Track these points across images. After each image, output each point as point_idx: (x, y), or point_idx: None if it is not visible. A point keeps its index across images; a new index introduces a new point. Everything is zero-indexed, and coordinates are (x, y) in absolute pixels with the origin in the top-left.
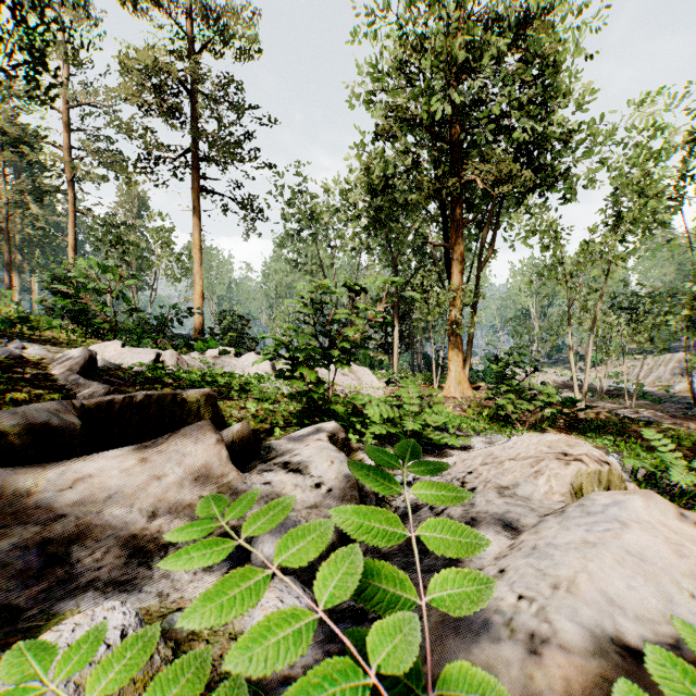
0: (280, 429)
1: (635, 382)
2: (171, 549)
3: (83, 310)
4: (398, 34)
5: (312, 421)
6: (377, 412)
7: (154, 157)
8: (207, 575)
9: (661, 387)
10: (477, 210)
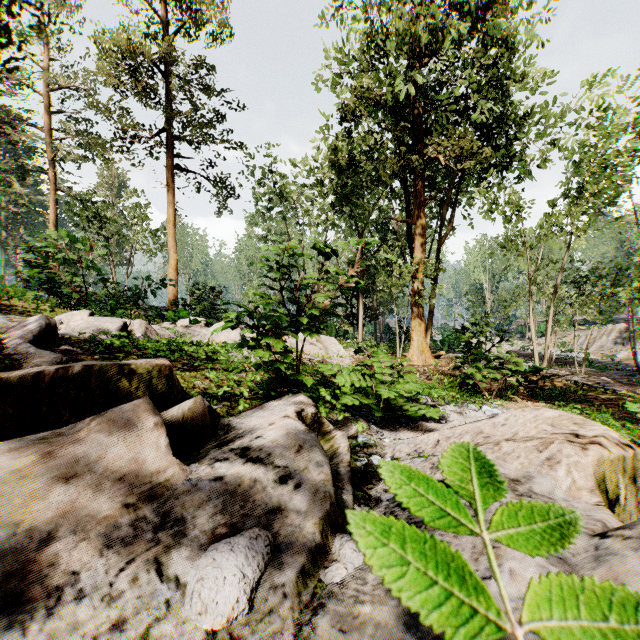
0: (245, 400)
1: (580, 351)
2: (67, 592)
3: (52, 280)
4: (364, 15)
5: (280, 391)
6: (349, 383)
7: (130, 136)
8: (115, 637)
9: (604, 356)
10: (438, 188)
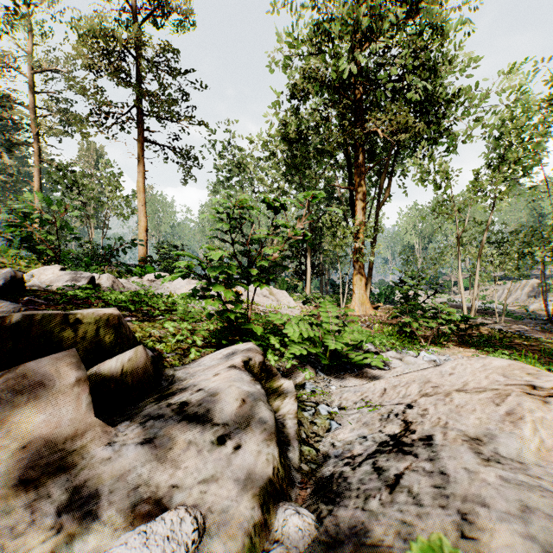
0: (198, 348)
1: (498, 302)
2: None
3: (28, 238)
4: (312, 3)
5: (232, 340)
6: (297, 332)
7: (105, 112)
8: None
9: (519, 307)
10: (376, 160)
